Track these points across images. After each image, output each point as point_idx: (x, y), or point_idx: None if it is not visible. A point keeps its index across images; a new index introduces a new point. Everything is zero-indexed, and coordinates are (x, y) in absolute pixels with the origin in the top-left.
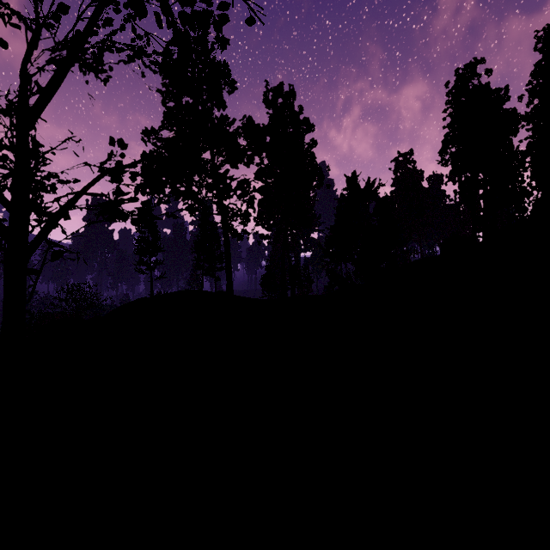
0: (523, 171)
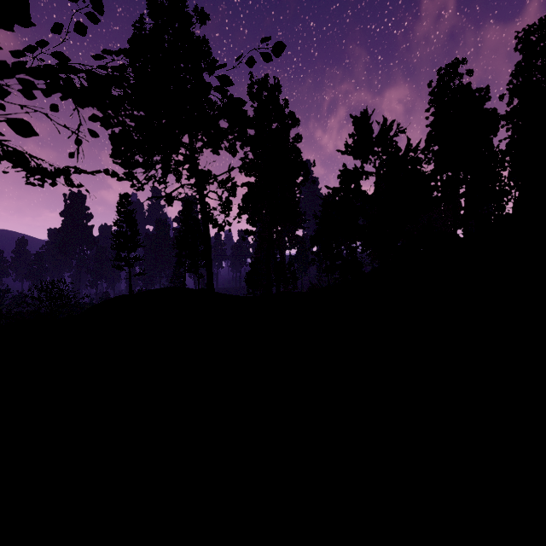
0: (503, 170)
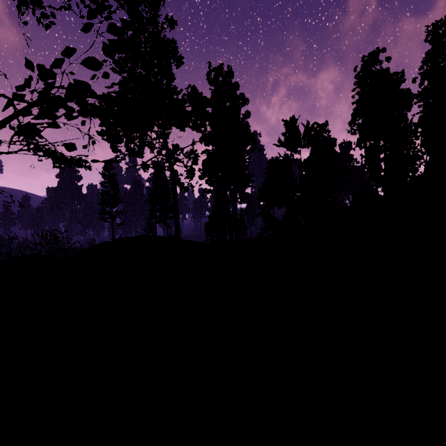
0: (416, 139)
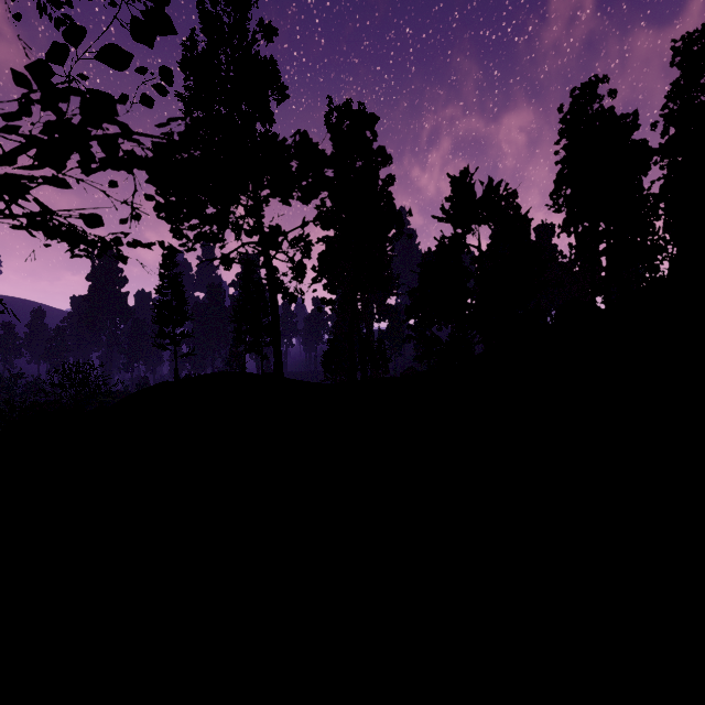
0: (656, 220)
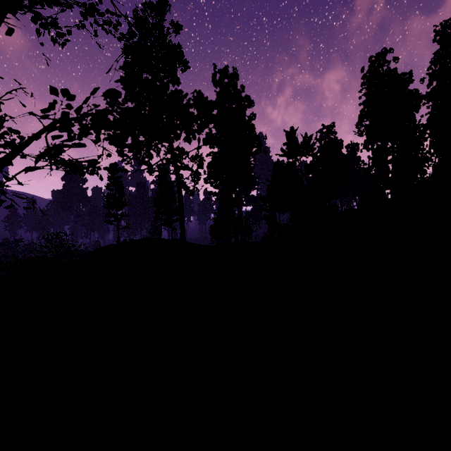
0: (424, 140)
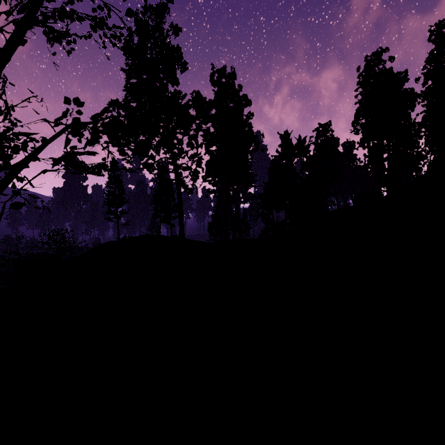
0: (419, 139)
